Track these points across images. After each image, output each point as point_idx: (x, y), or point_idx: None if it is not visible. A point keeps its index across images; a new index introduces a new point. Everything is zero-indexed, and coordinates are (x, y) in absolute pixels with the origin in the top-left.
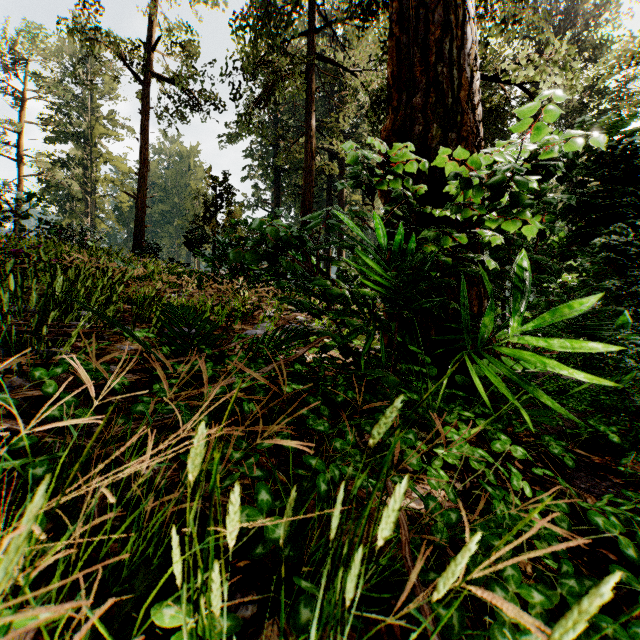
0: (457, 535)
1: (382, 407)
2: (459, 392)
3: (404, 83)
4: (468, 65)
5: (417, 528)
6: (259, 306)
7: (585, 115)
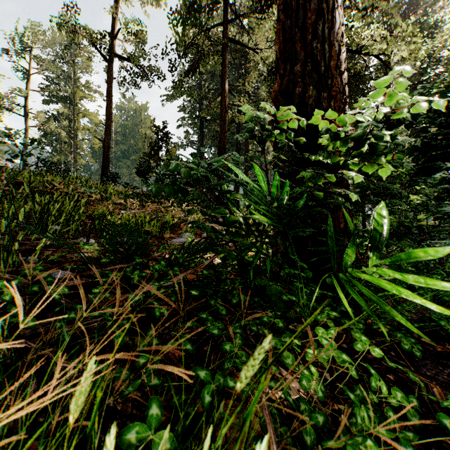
0: (323, 441)
1: (267, 308)
2: (329, 293)
3: (288, 56)
4: (336, 41)
5: (291, 419)
6: (185, 219)
7: (424, 77)
